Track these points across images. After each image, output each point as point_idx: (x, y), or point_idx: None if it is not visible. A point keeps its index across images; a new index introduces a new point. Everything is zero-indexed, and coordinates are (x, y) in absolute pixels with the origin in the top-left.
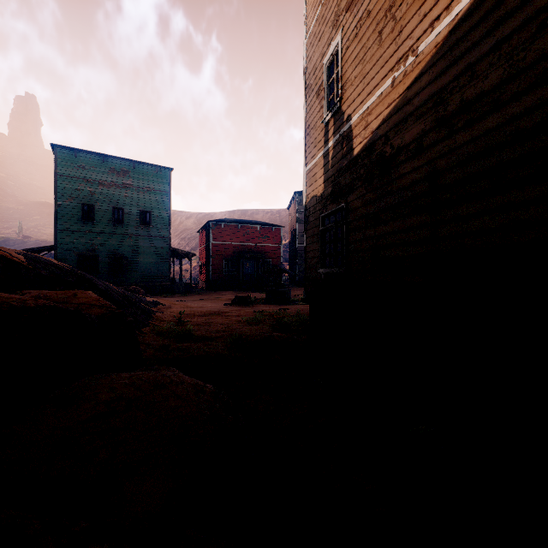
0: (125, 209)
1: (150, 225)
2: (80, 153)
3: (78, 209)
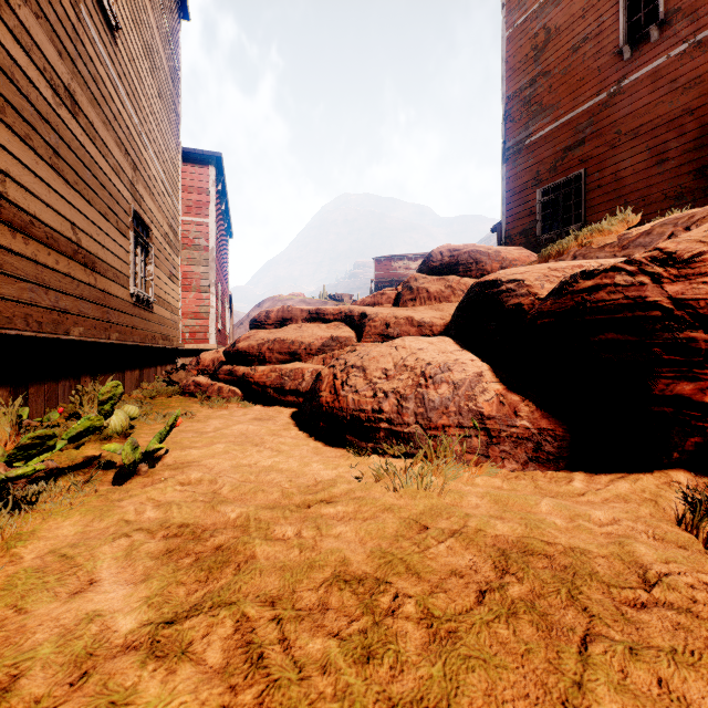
0: None
1: None
2: None
3: None
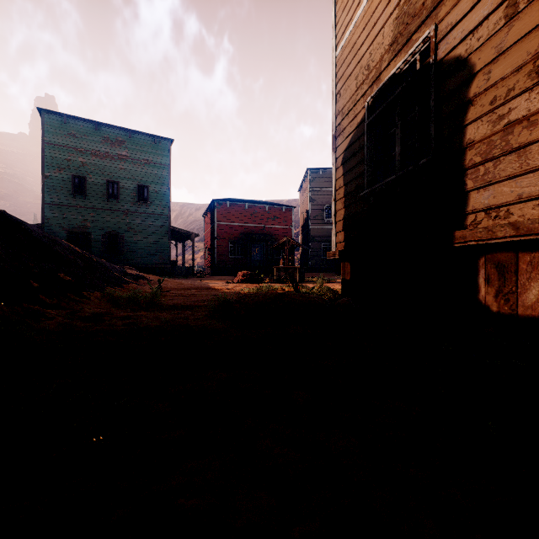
0: (120, 183)
1: (148, 201)
2: (71, 120)
3: (68, 181)
